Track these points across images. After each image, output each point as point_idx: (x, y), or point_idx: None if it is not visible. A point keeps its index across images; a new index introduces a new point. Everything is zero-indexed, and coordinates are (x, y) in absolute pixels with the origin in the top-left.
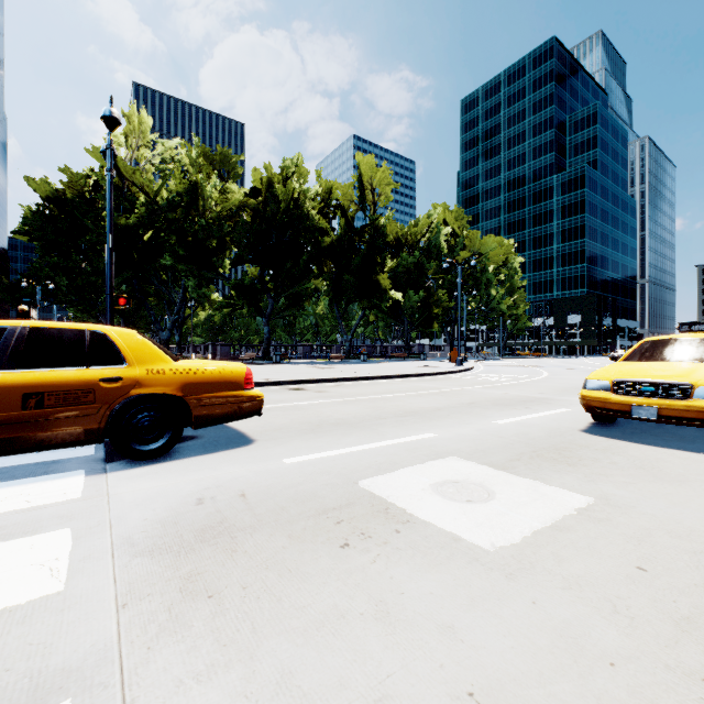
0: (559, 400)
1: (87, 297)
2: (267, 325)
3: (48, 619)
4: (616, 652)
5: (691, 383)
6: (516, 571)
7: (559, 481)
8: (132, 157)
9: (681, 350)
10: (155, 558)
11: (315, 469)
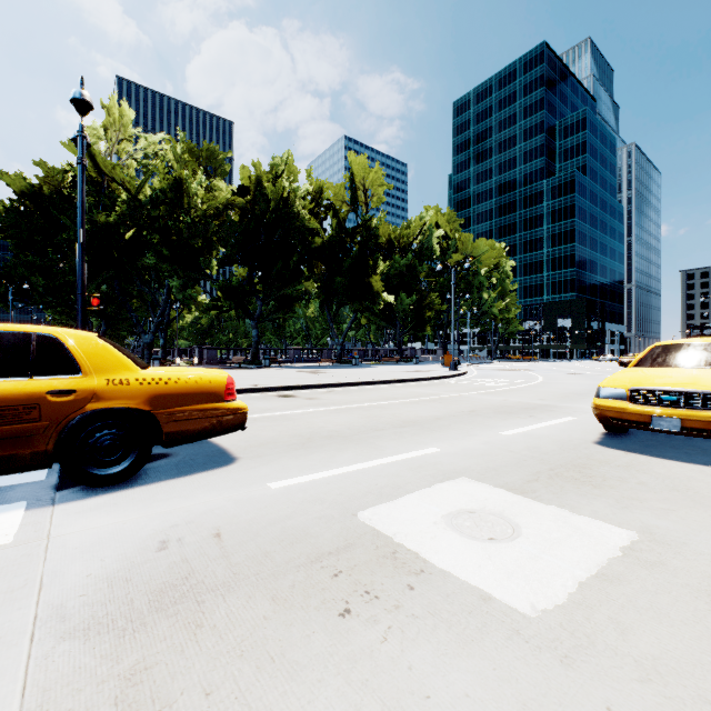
0: (562, 408)
1: (65, 298)
2: (256, 327)
3: None
4: None
5: None
6: (572, 651)
7: (589, 508)
8: (112, 151)
9: (696, 355)
10: (90, 641)
11: (306, 496)
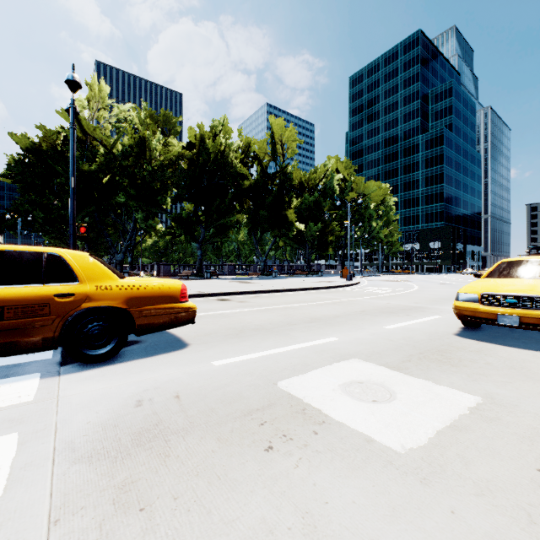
0: (431, 309)
1: (58, 227)
2: (200, 249)
3: None
4: None
5: None
6: (429, 475)
7: (447, 381)
8: (93, 117)
9: (532, 269)
10: (93, 464)
11: (239, 370)
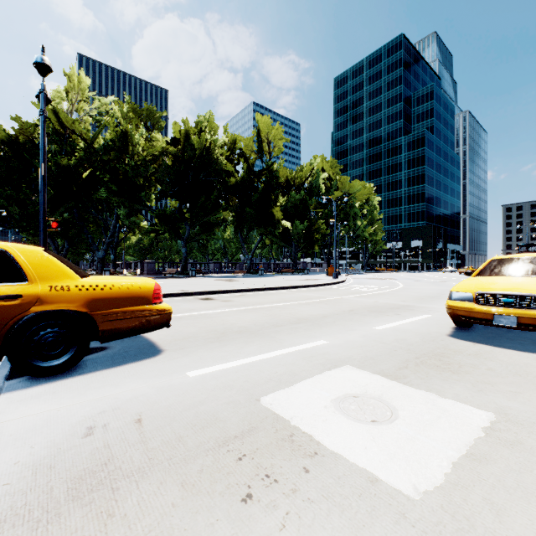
0: (420, 307)
1: (36, 223)
2: (185, 246)
3: None
4: None
5: None
6: (455, 535)
7: (451, 392)
8: (73, 109)
9: (524, 267)
10: (3, 535)
11: (217, 383)
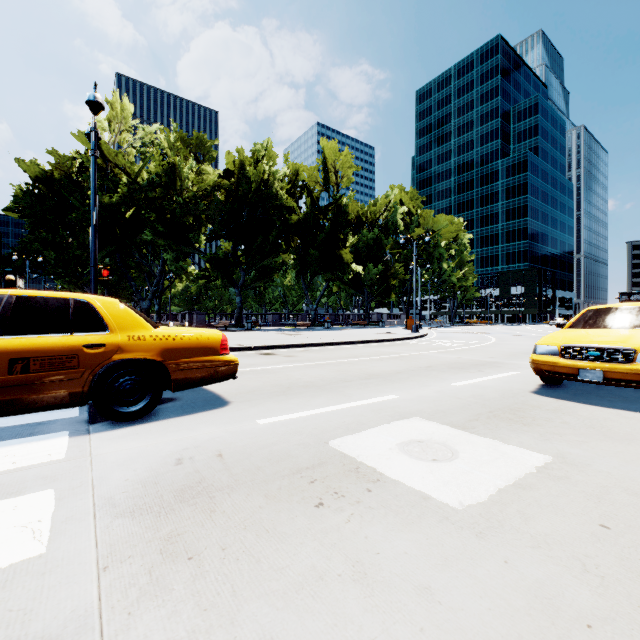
0: (508, 364)
1: (73, 269)
2: (240, 295)
3: (29, 584)
4: (591, 613)
5: (634, 348)
6: (485, 530)
7: (517, 440)
8: (115, 141)
9: (622, 318)
10: (136, 519)
11: (287, 429)
